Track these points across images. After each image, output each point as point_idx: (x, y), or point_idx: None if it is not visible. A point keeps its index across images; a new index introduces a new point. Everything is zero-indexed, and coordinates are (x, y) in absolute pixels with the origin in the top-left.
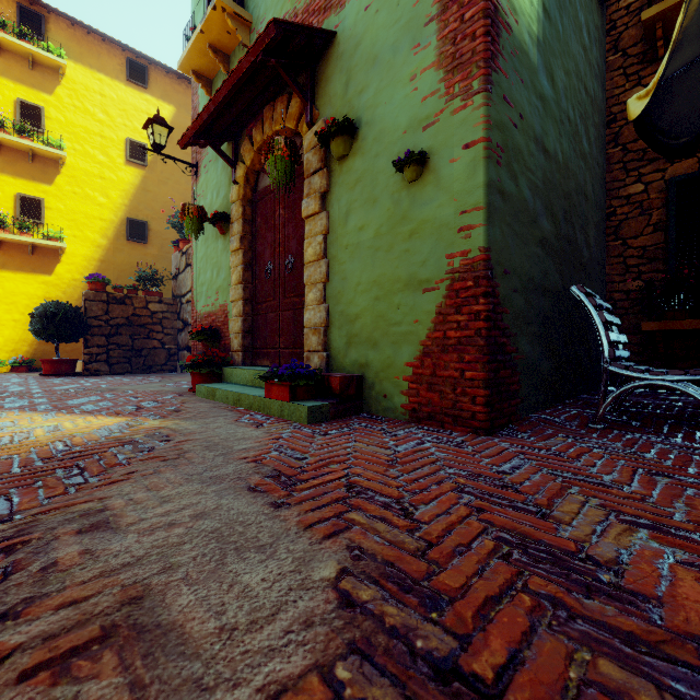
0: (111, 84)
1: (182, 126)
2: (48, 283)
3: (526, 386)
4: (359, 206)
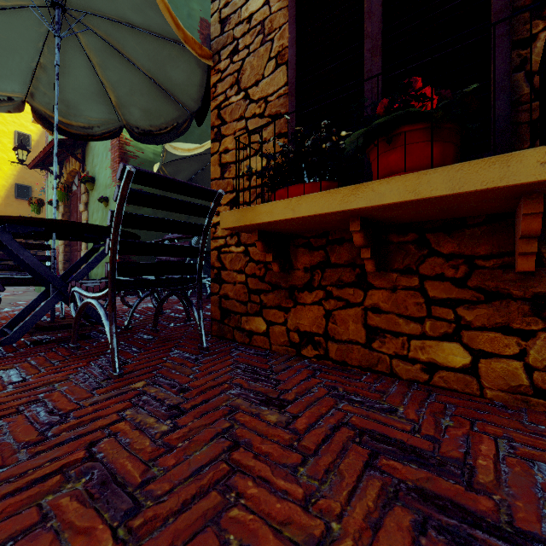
0: None
1: None
2: None
3: None
4: (96, 211)
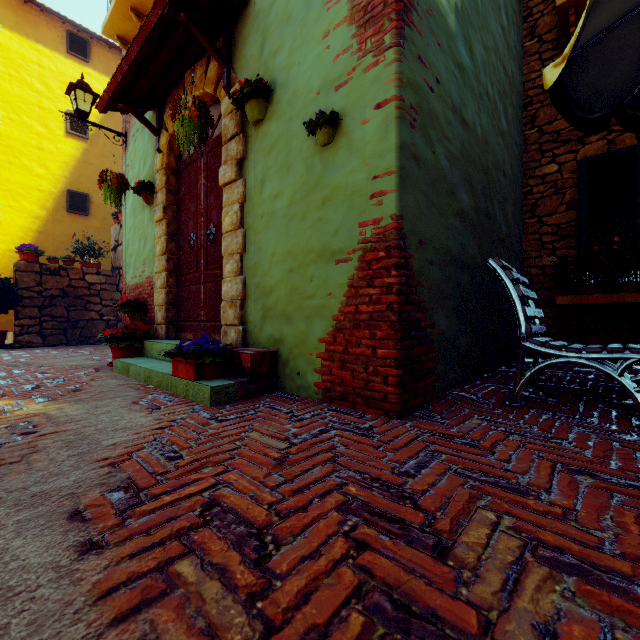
0: (49, 56)
1: None
2: None
3: (443, 362)
4: (274, 172)
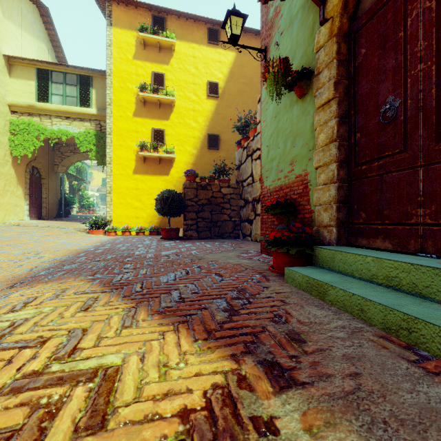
0: (198, 49)
1: (240, 64)
2: (167, 181)
3: None
4: None
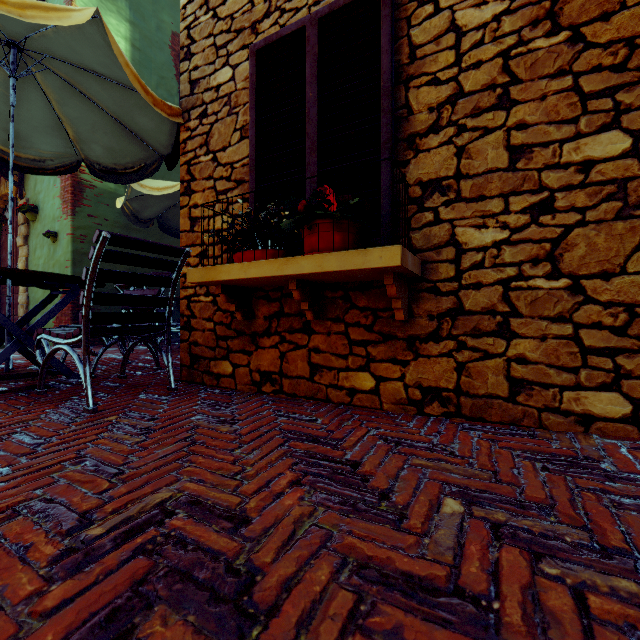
0: None
1: None
2: None
3: None
4: (39, 247)
